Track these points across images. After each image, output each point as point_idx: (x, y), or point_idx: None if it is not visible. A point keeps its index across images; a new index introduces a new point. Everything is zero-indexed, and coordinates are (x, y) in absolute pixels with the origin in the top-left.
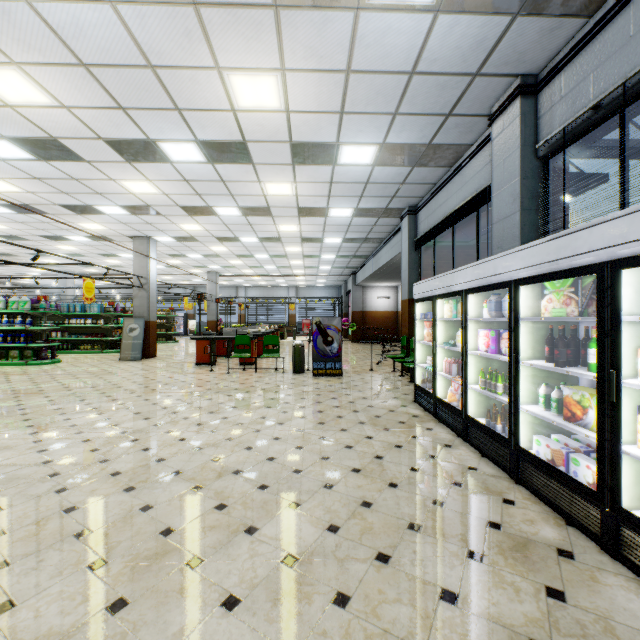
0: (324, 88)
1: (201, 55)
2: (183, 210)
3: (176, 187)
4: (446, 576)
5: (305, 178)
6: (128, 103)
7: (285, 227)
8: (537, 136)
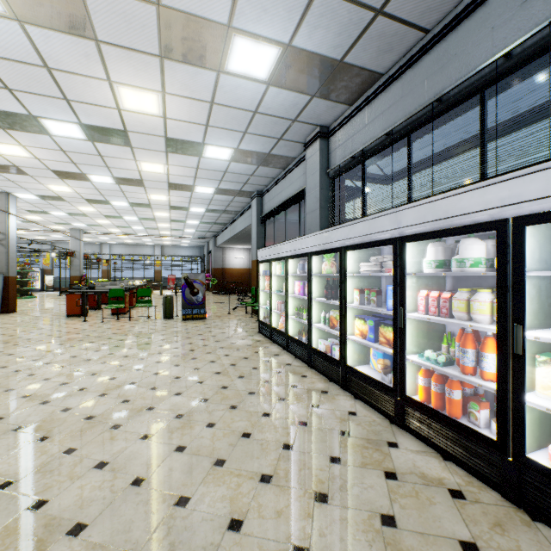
0: (194, 109)
1: (96, 70)
2: (54, 173)
3: (51, 154)
4: (266, 408)
5: (176, 163)
6: (16, 86)
7: (156, 196)
8: (329, 164)
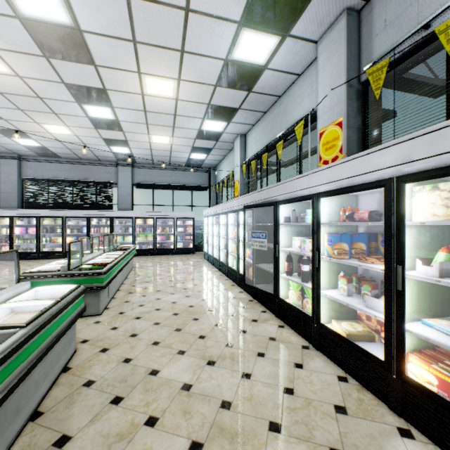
0: None
1: None
2: None
3: None
4: None
5: None
6: None
7: None
8: (21, 172)
